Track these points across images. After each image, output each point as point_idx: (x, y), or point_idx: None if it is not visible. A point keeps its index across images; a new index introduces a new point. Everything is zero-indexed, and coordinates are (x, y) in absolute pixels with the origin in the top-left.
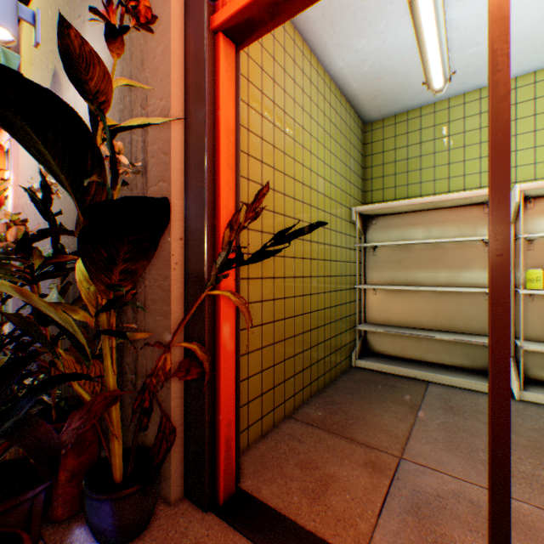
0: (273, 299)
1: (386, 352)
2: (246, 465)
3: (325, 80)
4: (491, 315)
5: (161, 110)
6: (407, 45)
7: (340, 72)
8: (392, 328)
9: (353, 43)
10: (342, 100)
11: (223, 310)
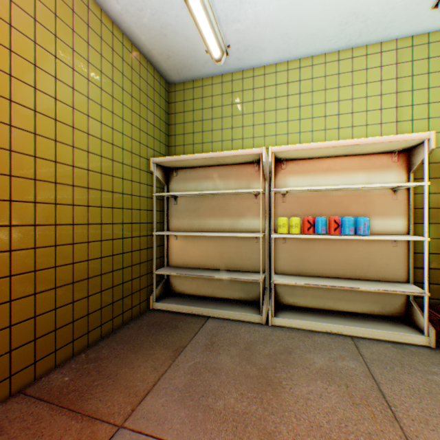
0: None
1: (185, 291)
2: None
3: (103, 20)
4: None
5: None
6: (178, 2)
7: (121, 17)
8: (186, 270)
9: None
10: (136, 52)
11: None
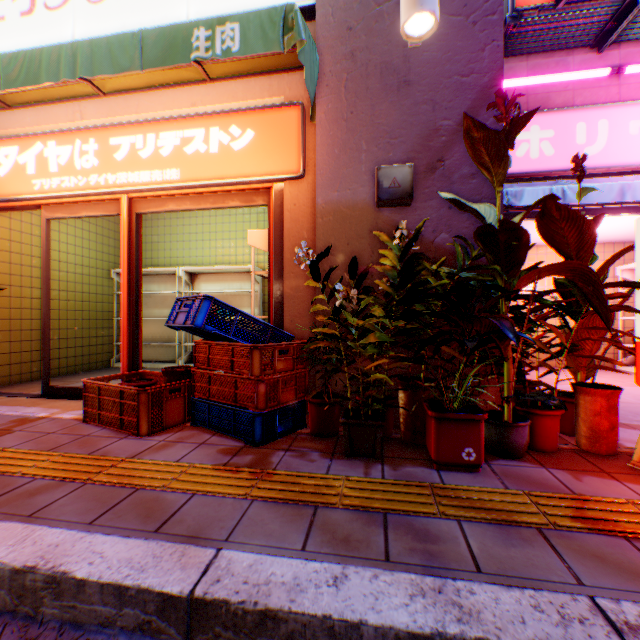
0: (22, 319)
1: None
2: None
3: None
4: (44, 312)
5: None
6: None
7: None
8: None
9: None
10: None
11: None
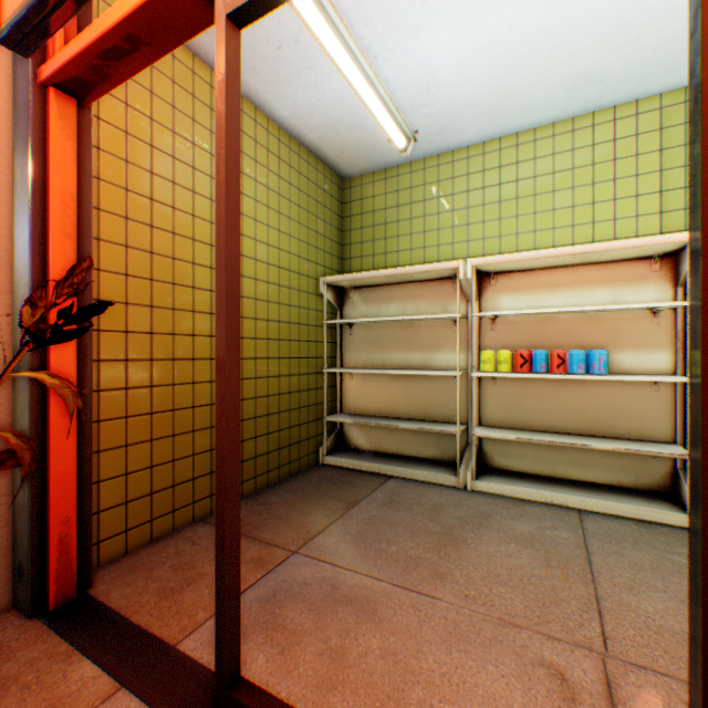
0: (173, 384)
1: (363, 446)
2: (112, 571)
3: (270, 129)
4: (218, 390)
5: None
6: (351, 100)
7: (288, 122)
8: (363, 418)
9: (289, 93)
10: (304, 152)
11: (56, 395)
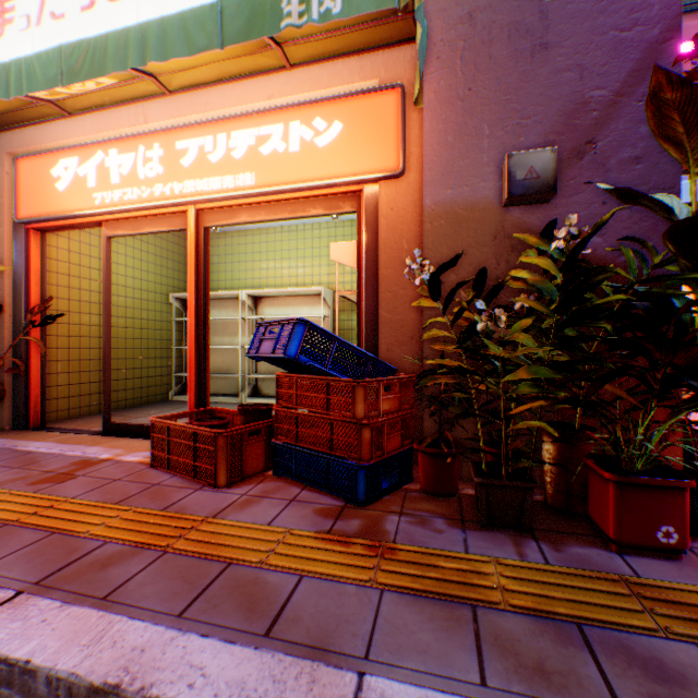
0: (81, 348)
1: None
2: (54, 423)
3: None
4: (105, 340)
5: (1, 258)
6: None
7: None
8: None
9: None
10: None
11: (35, 347)
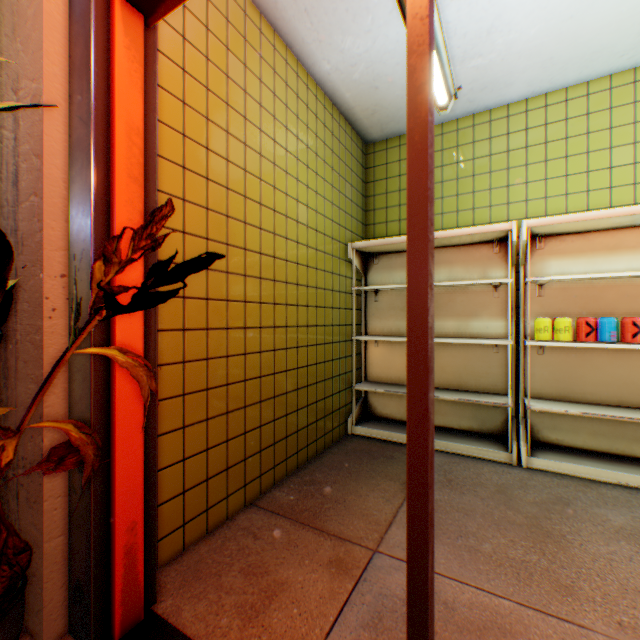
0: (226, 356)
1: (389, 415)
2: (174, 577)
3: (309, 85)
4: (409, 381)
5: (33, 95)
6: (402, 49)
7: (327, 77)
8: (394, 387)
9: (337, 41)
10: (335, 113)
11: (121, 374)
